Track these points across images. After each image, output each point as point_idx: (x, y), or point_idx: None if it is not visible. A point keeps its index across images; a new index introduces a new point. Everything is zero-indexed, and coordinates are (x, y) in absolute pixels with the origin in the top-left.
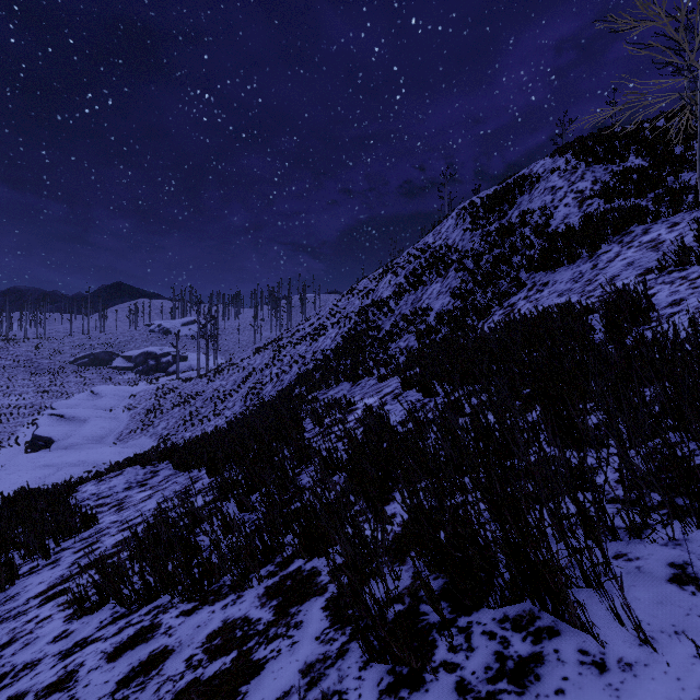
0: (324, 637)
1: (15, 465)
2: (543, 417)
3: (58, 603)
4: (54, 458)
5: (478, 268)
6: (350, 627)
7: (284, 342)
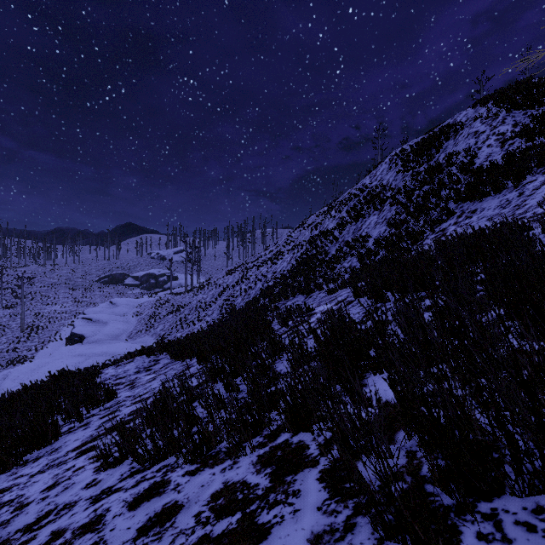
0: (326, 508)
1: (59, 354)
2: (506, 314)
3: (89, 456)
4: (85, 350)
5: (410, 202)
6: (352, 500)
7: (250, 265)
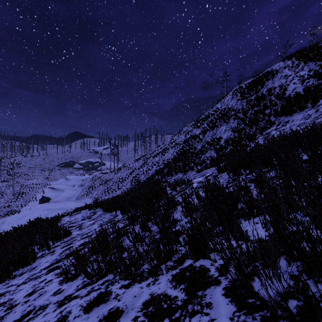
0: (237, 318)
1: (35, 209)
2: None
3: (55, 273)
4: (50, 206)
5: (246, 117)
6: (257, 313)
7: (149, 156)
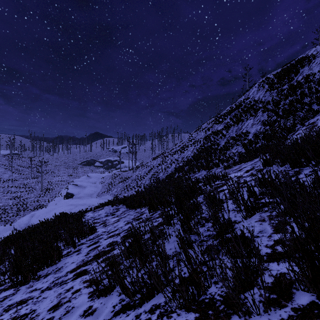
0: None
1: (60, 204)
2: None
3: (83, 280)
4: (74, 202)
5: (278, 108)
6: None
7: (167, 154)
